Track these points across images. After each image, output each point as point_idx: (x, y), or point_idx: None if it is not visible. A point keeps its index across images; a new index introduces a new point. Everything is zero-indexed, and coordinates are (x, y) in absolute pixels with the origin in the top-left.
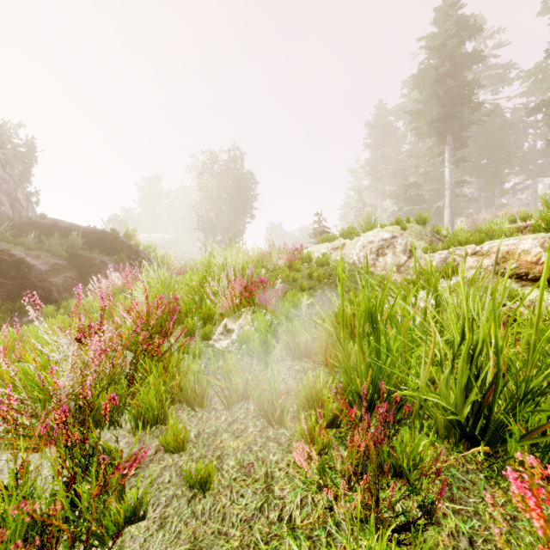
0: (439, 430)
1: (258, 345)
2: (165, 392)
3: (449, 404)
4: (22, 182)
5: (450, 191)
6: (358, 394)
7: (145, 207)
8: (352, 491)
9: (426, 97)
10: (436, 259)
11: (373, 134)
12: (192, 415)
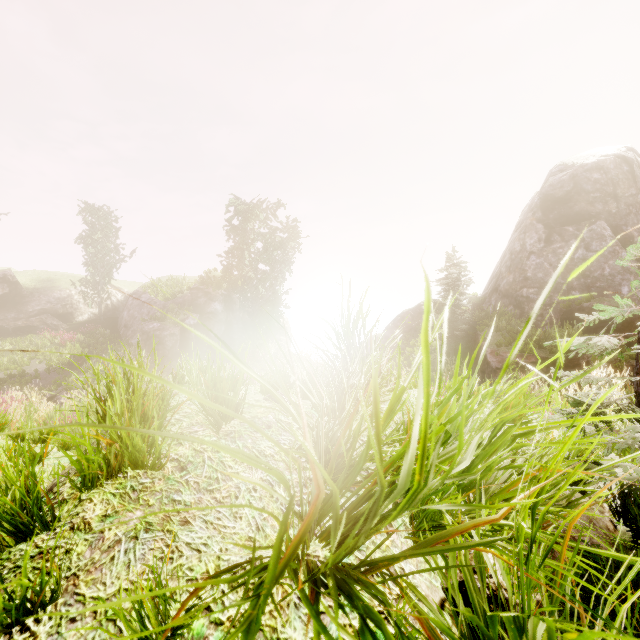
0: None
1: None
2: None
3: None
4: (619, 252)
5: None
6: None
7: None
8: None
9: None
10: None
11: None
12: None
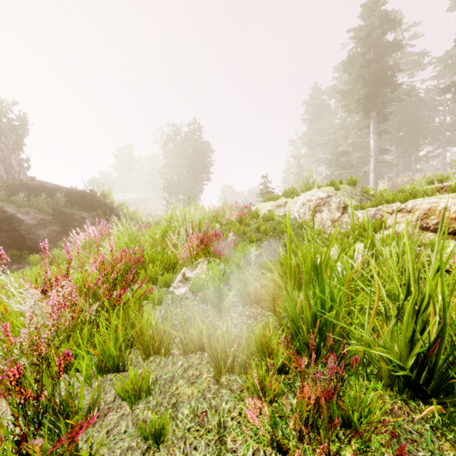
0: (383, 379)
1: (212, 293)
2: (125, 340)
3: (394, 354)
4: (15, 150)
5: (374, 158)
6: (306, 343)
7: (120, 171)
8: (303, 444)
9: (354, 79)
10: (366, 215)
11: (309, 111)
12: (151, 360)
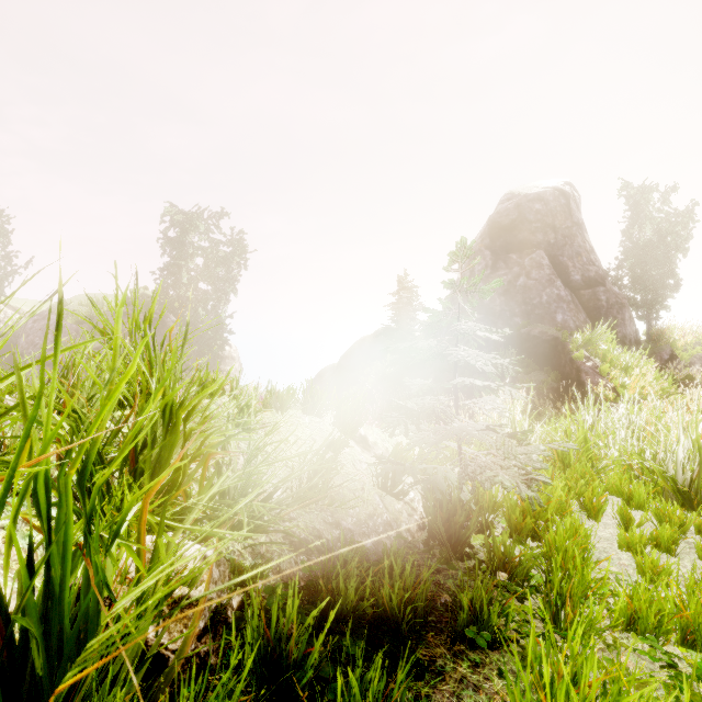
0: None
1: None
2: None
3: None
4: (554, 281)
5: None
6: None
7: None
8: None
9: None
10: None
11: None
12: None
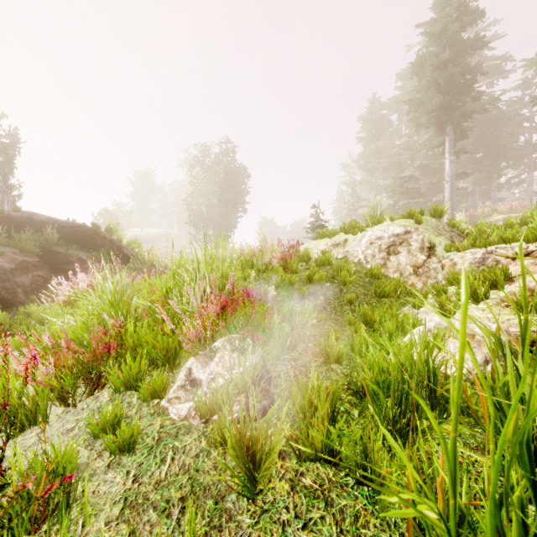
0: None
1: (233, 443)
2: None
3: None
4: None
5: (451, 183)
6: None
7: (138, 201)
8: None
9: (425, 85)
10: (468, 259)
11: (366, 128)
12: None
